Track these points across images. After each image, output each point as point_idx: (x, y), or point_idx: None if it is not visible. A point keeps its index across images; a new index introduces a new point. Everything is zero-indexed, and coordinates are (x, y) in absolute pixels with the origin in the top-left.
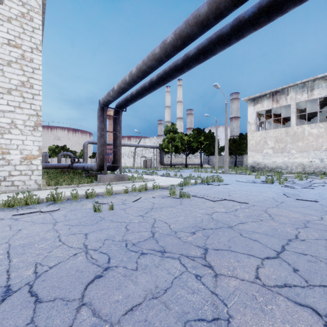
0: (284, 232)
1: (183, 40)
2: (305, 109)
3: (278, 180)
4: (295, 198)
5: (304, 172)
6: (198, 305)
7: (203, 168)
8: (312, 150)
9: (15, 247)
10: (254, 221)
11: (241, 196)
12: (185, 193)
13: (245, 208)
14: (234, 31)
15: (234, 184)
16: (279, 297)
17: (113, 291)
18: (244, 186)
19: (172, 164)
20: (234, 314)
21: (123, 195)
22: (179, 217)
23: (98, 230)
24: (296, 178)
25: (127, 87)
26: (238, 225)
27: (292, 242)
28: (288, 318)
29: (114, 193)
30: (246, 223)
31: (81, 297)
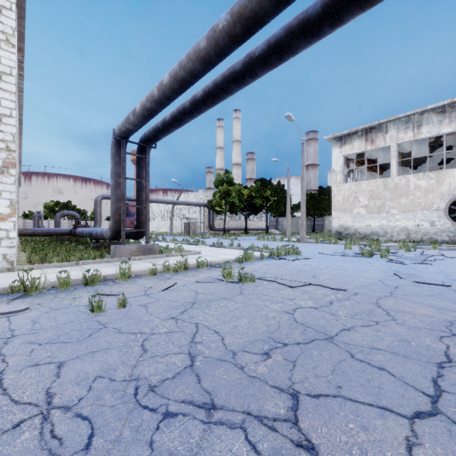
0: (423, 347)
1: (245, 23)
2: (408, 153)
3: (380, 251)
4: (413, 280)
5: (409, 240)
6: None
7: (269, 235)
8: (419, 209)
9: None
10: (365, 325)
11: (332, 278)
12: (248, 274)
13: (344, 299)
14: (328, 12)
15: (318, 258)
16: None
17: None
18: (333, 262)
19: (226, 229)
20: None
21: (149, 278)
22: (239, 319)
23: (88, 353)
24: (401, 249)
25: (157, 107)
26: (341, 333)
27: (447, 370)
28: None
29: (133, 275)
30: (353, 329)
31: None
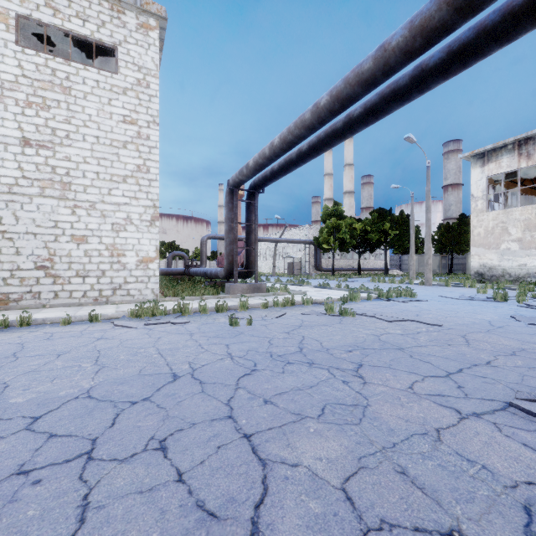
0: (474, 357)
1: (342, 102)
2: None
3: (516, 295)
4: (529, 323)
5: None
6: (340, 397)
7: (389, 277)
8: None
9: (163, 350)
10: (437, 345)
11: (436, 317)
12: (348, 309)
13: (434, 331)
14: (415, 83)
15: (434, 301)
16: (425, 400)
17: (262, 383)
18: (450, 304)
19: (335, 270)
20: (372, 404)
21: (262, 310)
22: (335, 336)
23: (239, 342)
24: None
25: (267, 162)
26: (412, 347)
27: (477, 366)
28: (425, 411)
29: (249, 307)
30: (424, 346)
31: (236, 384)
